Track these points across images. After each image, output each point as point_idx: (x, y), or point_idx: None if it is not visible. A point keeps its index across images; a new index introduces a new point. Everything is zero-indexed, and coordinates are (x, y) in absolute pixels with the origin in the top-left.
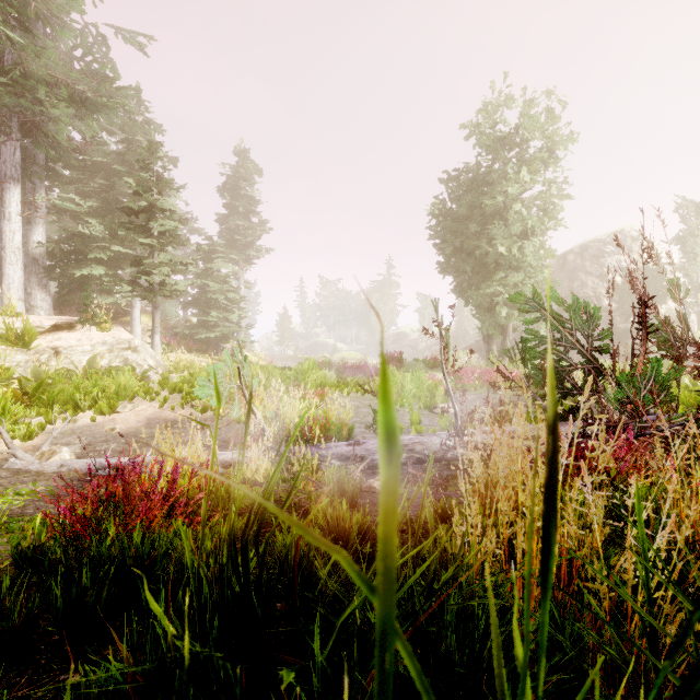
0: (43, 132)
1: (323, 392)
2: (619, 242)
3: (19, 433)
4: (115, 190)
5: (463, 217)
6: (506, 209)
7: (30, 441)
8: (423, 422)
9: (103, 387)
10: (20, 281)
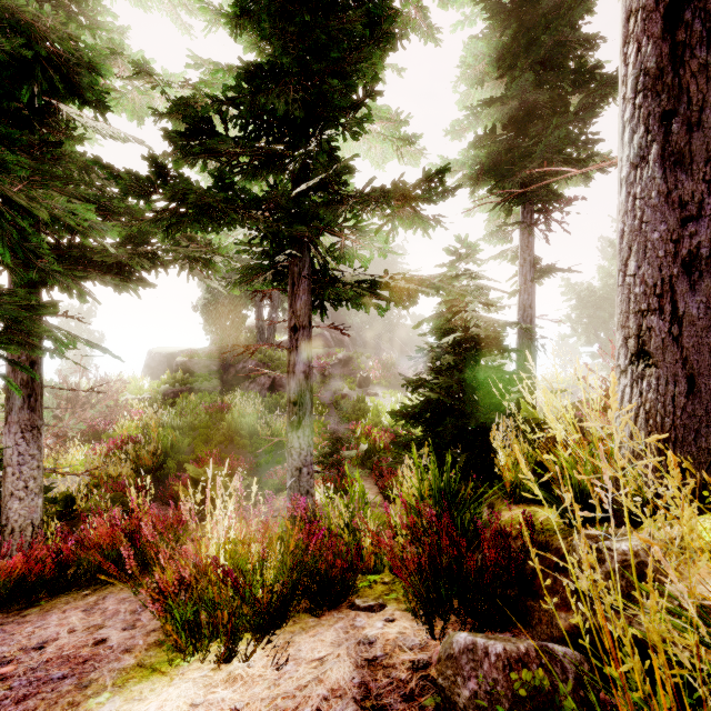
0: None
1: None
2: None
3: None
4: None
5: None
6: None
7: None
8: None
9: None
10: None
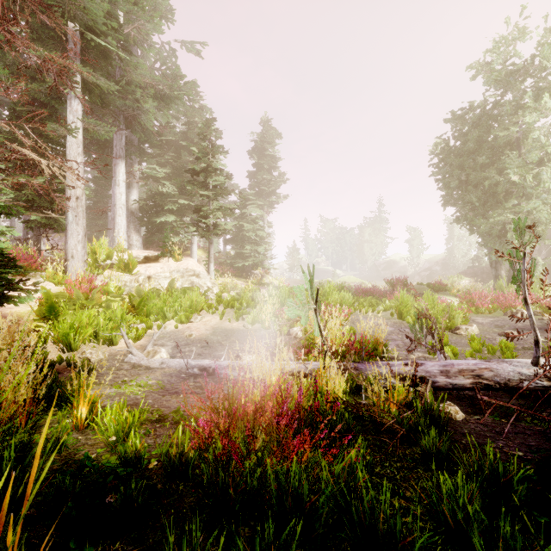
0: (138, 123)
1: (348, 311)
2: None
3: (131, 335)
4: (181, 159)
5: (468, 152)
6: (522, 138)
7: (138, 341)
8: (449, 343)
9: (181, 303)
10: (124, 227)
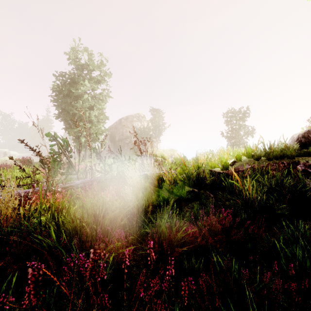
0: None
1: None
2: (138, 117)
3: None
4: None
5: (66, 94)
6: (82, 96)
7: None
8: None
9: None
10: None
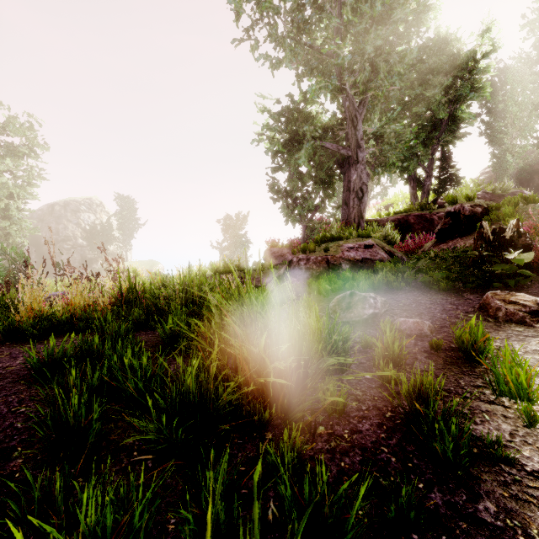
0: None
1: None
2: (89, 205)
3: None
4: None
5: None
6: None
7: None
8: None
9: None
10: None
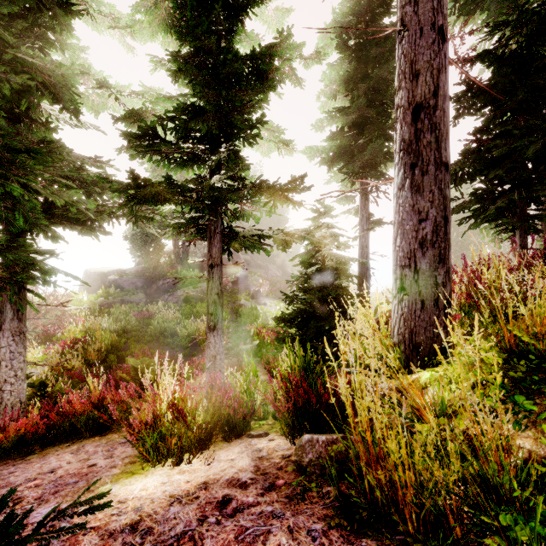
0: None
1: None
2: None
3: None
4: None
5: None
6: None
7: None
8: None
9: None
10: None
